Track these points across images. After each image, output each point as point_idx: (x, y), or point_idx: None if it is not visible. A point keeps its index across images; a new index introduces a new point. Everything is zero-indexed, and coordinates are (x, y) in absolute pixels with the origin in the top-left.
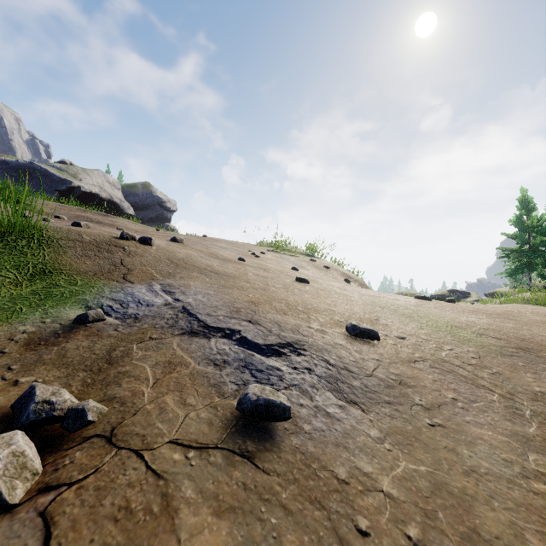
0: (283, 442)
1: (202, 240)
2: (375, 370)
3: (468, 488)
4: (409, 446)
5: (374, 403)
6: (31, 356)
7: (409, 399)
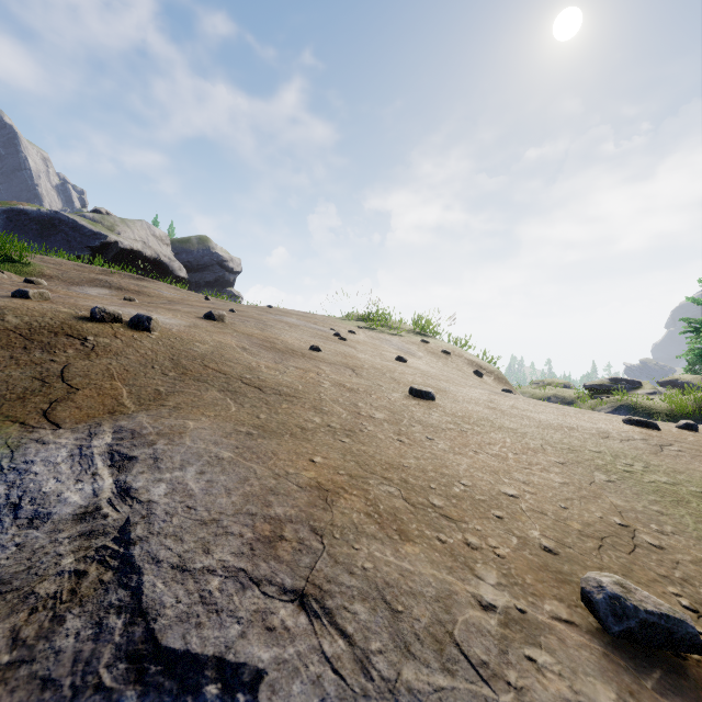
0: None
1: (264, 312)
2: None
3: None
4: None
5: None
6: None
7: None
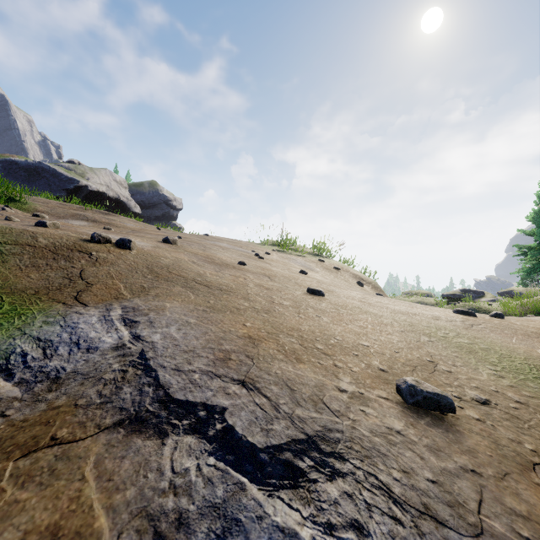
0: None
1: (203, 239)
2: (482, 508)
3: None
4: None
5: None
6: None
7: None
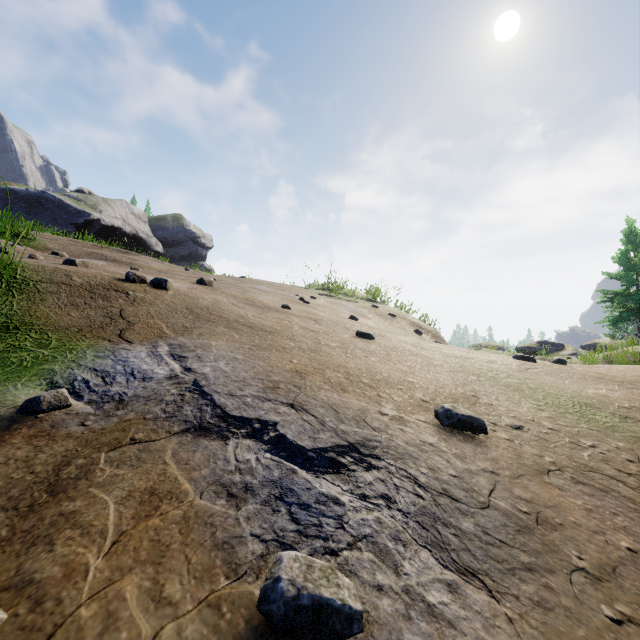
0: None
1: (239, 281)
2: (493, 494)
3: None
4: None
5: (506, 570)
6: None
7: (560, 557)
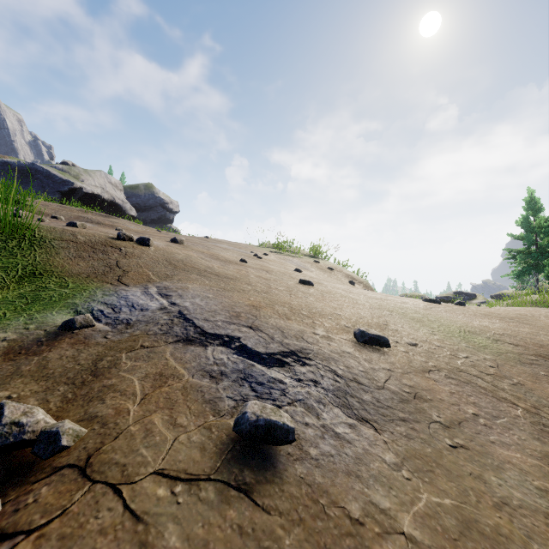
0: (286, 471)
1: (204, 241)
2: (387, 382)
3: (502, 526)
4: (429, 473)
5: (388, 420)
6: (8, 367)
7: (425, 415)
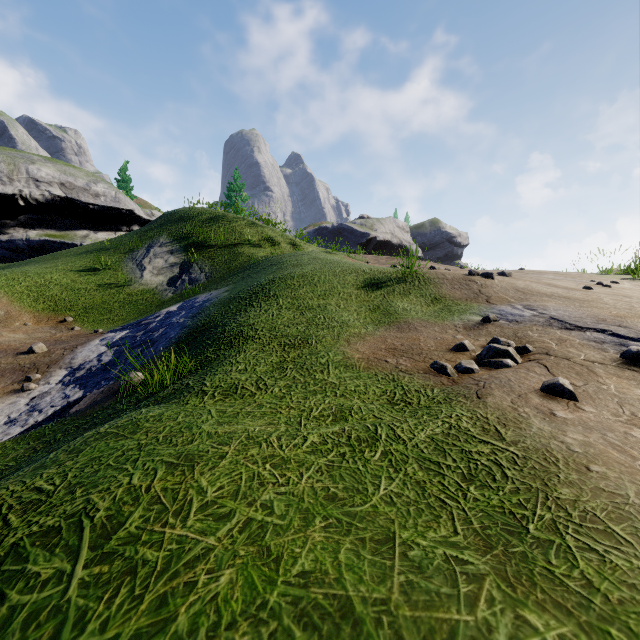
0: None
1: (521, 273)
2: None
3: None
4: None
5: None
6: (474, 332)
7: None
